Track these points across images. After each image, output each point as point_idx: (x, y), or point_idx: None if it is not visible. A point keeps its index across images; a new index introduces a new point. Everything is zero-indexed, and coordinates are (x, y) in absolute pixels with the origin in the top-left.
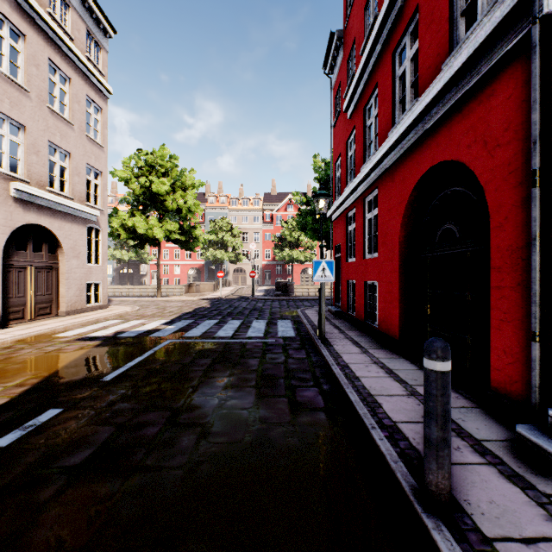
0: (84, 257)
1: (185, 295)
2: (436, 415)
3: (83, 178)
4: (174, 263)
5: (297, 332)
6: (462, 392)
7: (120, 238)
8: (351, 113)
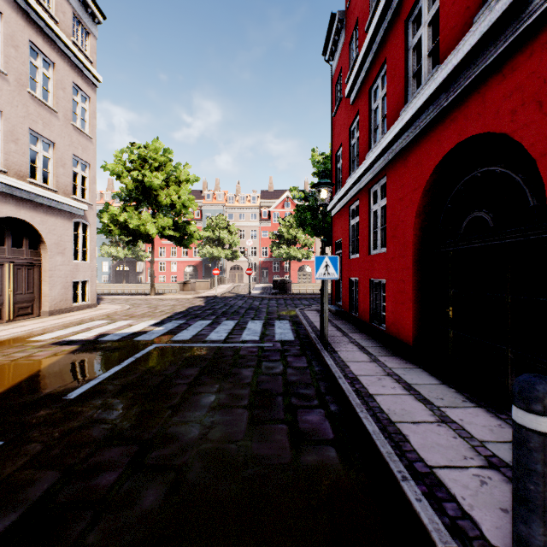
0: (69, 253)
1: (179, 293)
2: (543, 507)
3: (68, 169)
4: (171, 260)
5: (296, 335)
6: (504, 417)
7: (112, 234)
8: (354, 97)
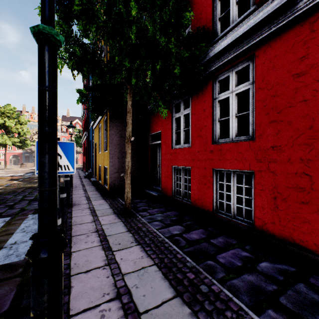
0: None
1: (20, 168)
2: None
3: None
4: None
5: None
6: None
7: None
8: (83, 120)
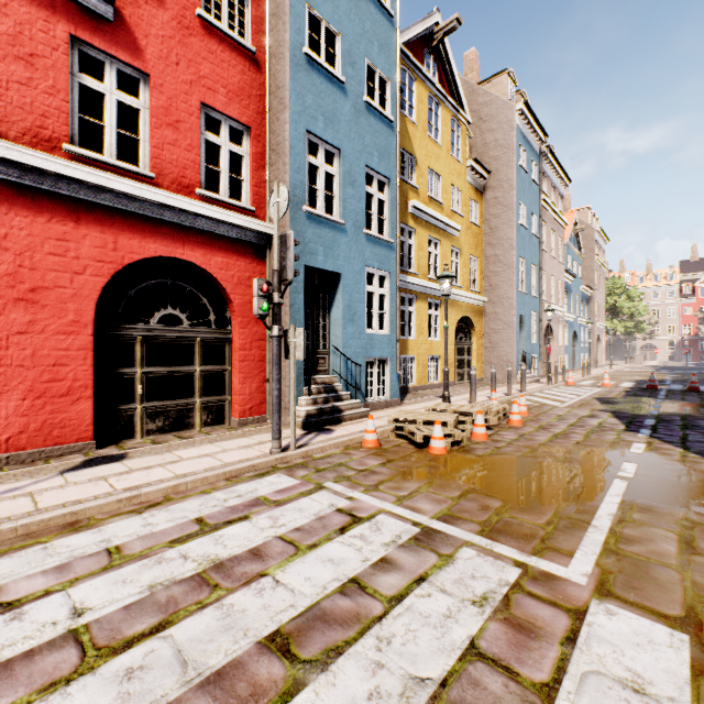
0: (601, 344)
1: (628, 364)
2: None
3: (601, 312)
4: None
5: None
6: None
7: None
8: None
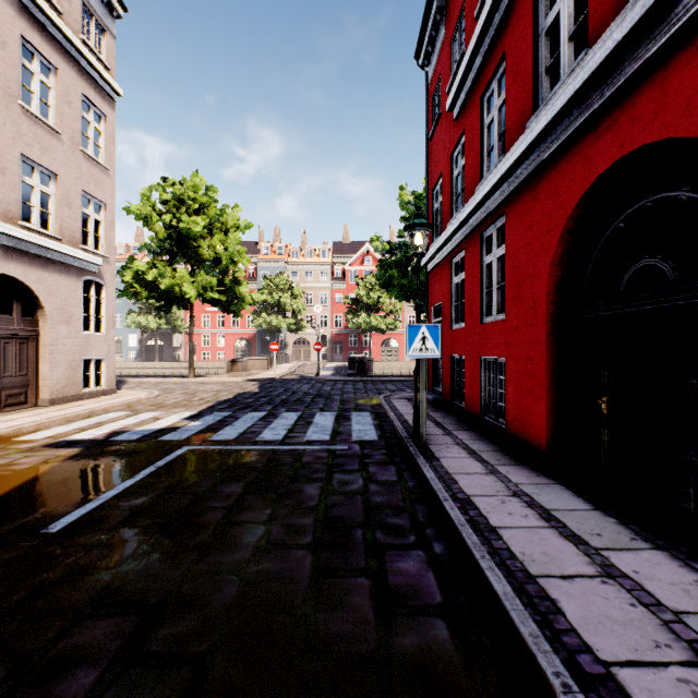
0: (78, 322)
1: (226, 375)
2: None
3: (76, 210)
4: (217, 332)
5: (380, 432)
6: None
7: (137, 298)
8: (459, 111)
